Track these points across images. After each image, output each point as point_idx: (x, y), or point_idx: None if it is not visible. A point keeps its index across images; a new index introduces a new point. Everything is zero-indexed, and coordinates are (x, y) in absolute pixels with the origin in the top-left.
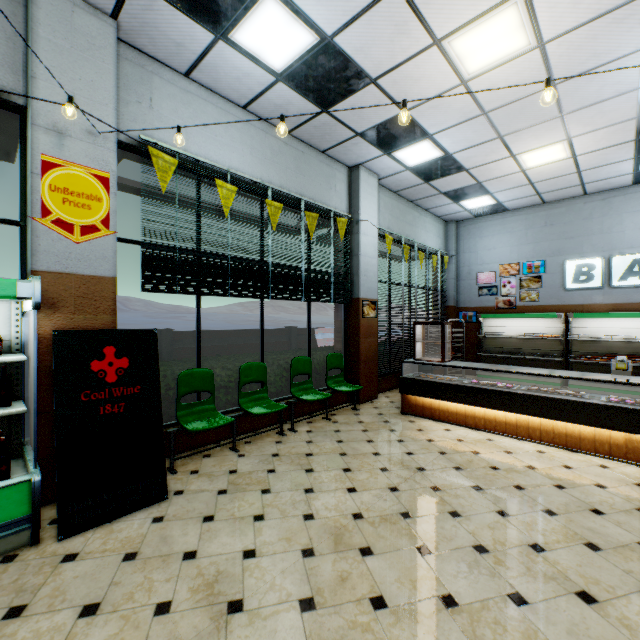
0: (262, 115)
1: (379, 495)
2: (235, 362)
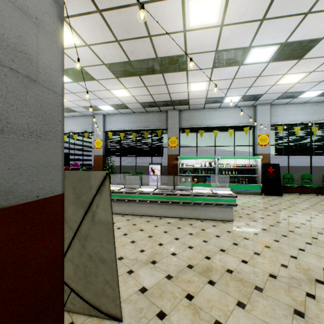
0: (310, 102)
1: None
2: (300, 173)
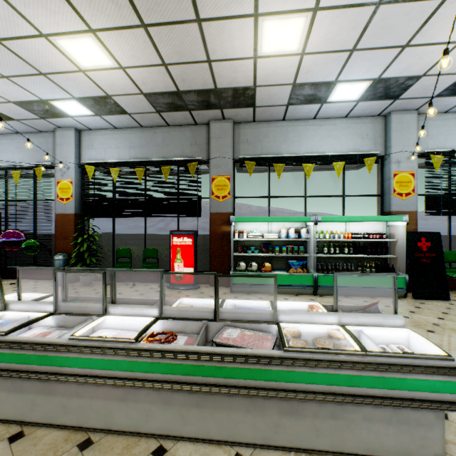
0: None
1: None
2: None
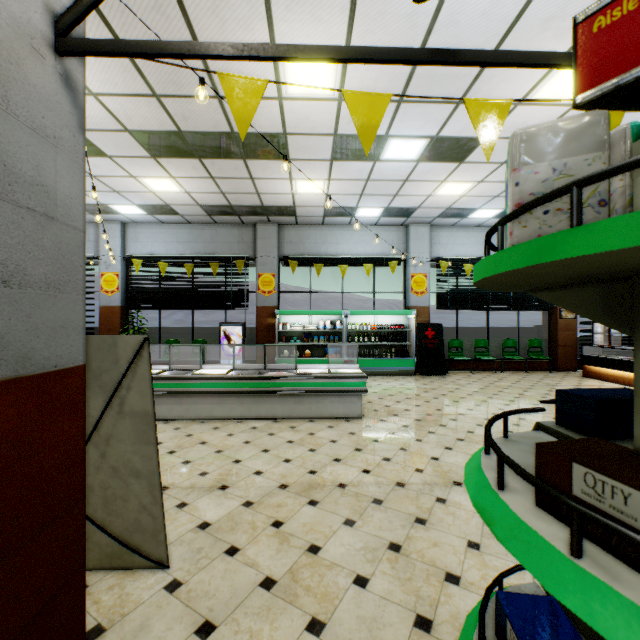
0: (486, 226)
1: (523, 385)
2: (473, 339)
